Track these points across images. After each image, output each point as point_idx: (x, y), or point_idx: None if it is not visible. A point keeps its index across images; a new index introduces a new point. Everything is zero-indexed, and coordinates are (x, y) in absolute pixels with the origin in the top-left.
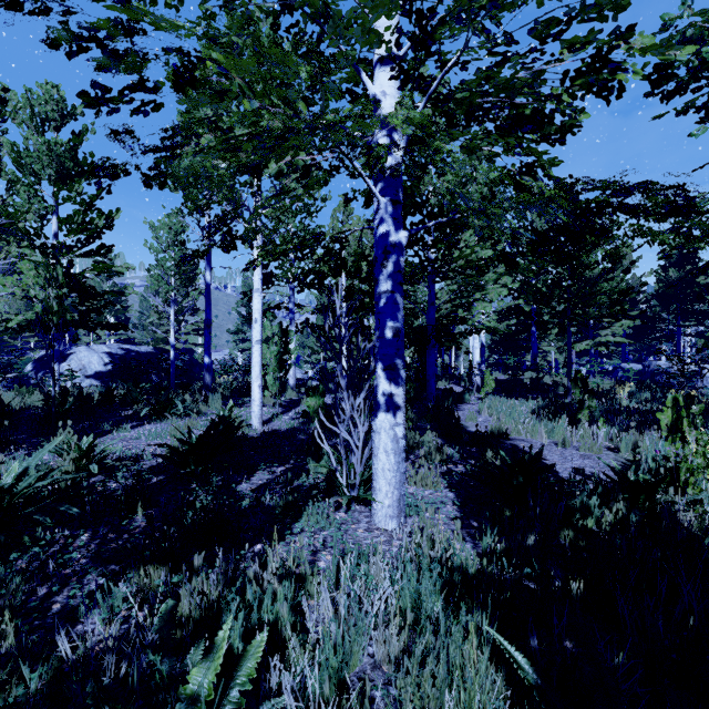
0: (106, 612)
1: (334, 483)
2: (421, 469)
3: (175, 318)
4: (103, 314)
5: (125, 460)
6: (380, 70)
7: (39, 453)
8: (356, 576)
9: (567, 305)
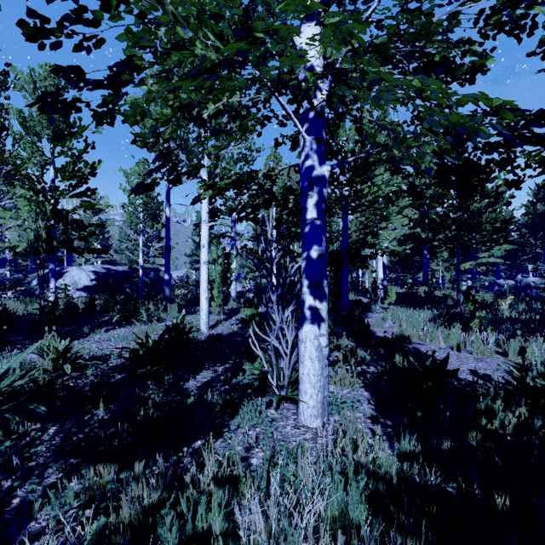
0: (58, 508)
1: (265, 384)
2: (340, 371)
3: (145, 245)
4: (89, 241)
5: (96, 359)
6: (306, 25)
7: (19, 356)
8: (285, 474)
9: (457, 232)
